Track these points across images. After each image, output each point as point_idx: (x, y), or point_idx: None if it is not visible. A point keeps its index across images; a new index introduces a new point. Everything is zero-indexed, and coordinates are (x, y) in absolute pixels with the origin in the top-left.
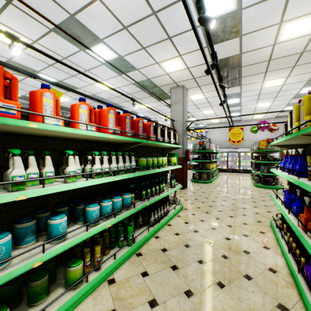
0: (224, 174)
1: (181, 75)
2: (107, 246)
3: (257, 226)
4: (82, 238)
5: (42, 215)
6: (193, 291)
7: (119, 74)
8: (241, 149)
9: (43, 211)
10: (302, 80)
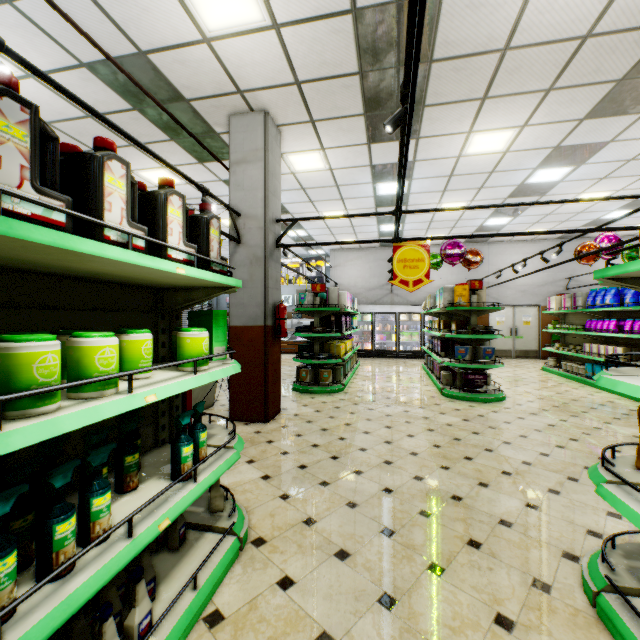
0: (369, 362)
1: (257, 57)
2: None
3: (558, 637)
4: None
5: None
6: None
7: None
8: (402, 308)
9: None
10: (546, 144)
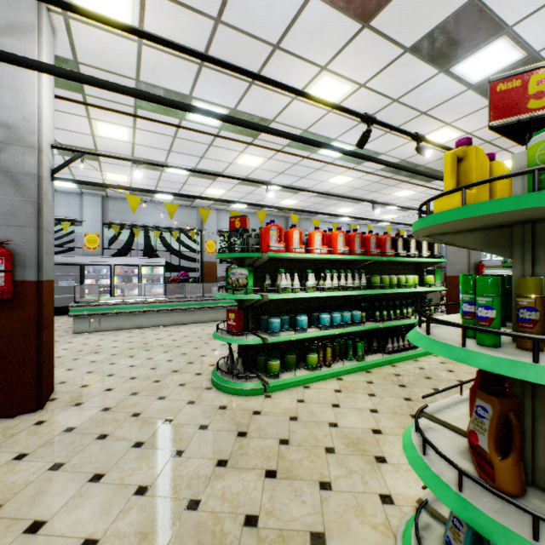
0: None
1: None
2: (336, 354)
3: None
4: (317, 334)
5: (291, 315)
6: (413, 399)
7: (358, 164)
8: None
9: (292, 313)
10: None
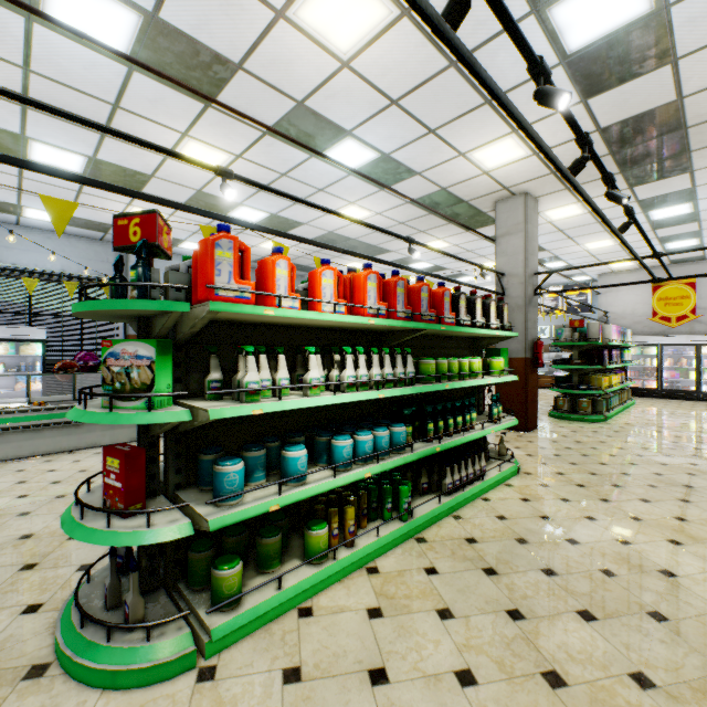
0: (649, 402)
1: (521, 169)
2: (363, 513)
3: None
4: (328, 486)
5: (271, 444)
6: (525, 613)
7: (381, 188)
8: (706, 338)
9: (273, 439)
10: None
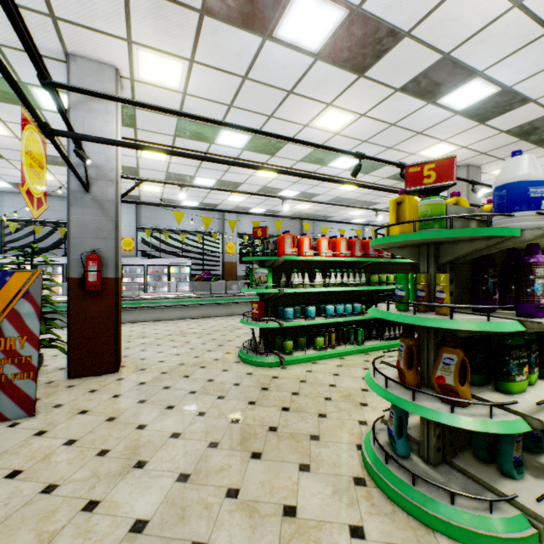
0: None
1: (457, 155)
2: (340, 339)
3: None
4: (323, 322)
5: (302, 306)
6: None
7: (365, 174)
8: None
9: (303, 304)
10: None
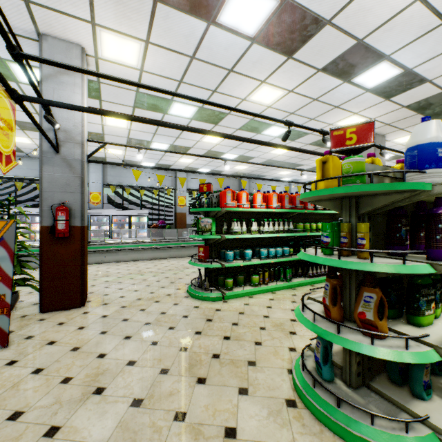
0: None
1: None
2: (272, 277)
3: None
4: (258, 262)
5: (240, 249)
6: None
7: (292, 140)
8: None
9: (241, 248)
10: None
